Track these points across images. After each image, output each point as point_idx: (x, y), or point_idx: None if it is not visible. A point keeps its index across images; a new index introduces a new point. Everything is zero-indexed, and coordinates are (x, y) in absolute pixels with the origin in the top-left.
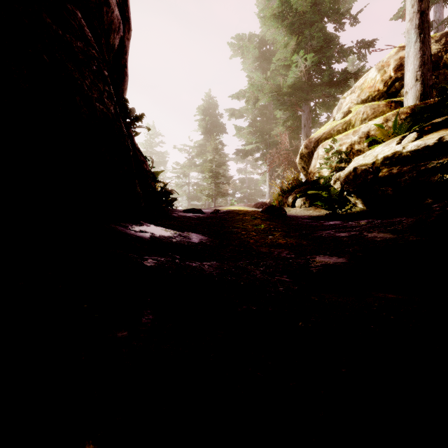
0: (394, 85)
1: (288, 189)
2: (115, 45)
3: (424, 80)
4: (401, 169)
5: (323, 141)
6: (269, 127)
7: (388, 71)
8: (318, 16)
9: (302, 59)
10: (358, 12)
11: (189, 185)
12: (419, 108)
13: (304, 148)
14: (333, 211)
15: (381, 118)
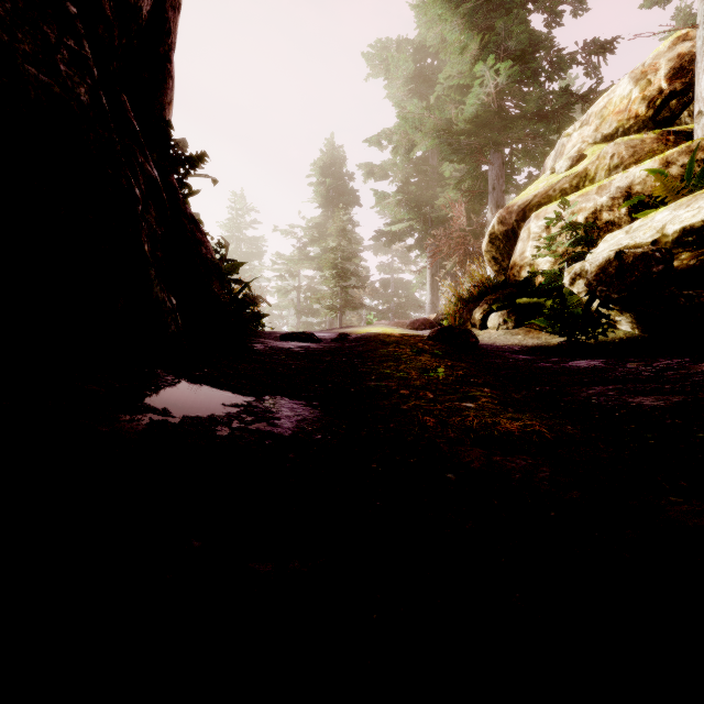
0: (668, 106)
1: (473, 295)
2: (141, 10)
3: None
4: None
5: (535, 210)
6: (432, 192)
7: (656, 80)
8: None
9: (492, 72)
10: None
11: (299, 291)
12: None
13: (497, 224)
14: (570, 338)
15: (656, 160)
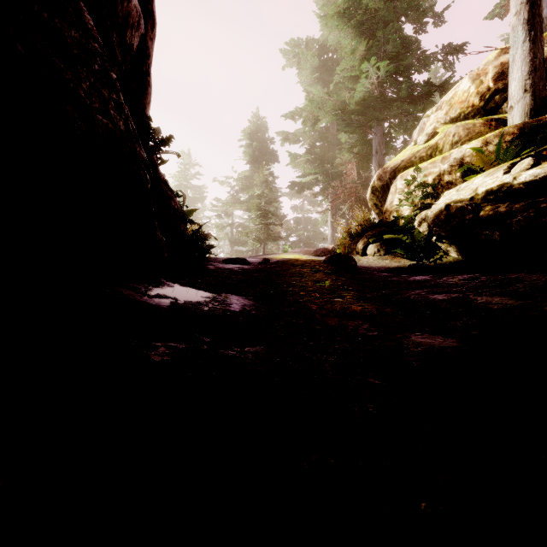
0: (493, 99)
1: (357, 232)
2: (133, 46)
3: (535, 91)
4: (512, 207)
5: (402, 171)
6: (332, 154)
7: (486, 80)
8: (393, 14)
9: (374, 68)
10: (444, 9)
11: (232, 227)
12: (534, 126)
13: (376, 180)
14: (418, 262)
15: (479, 141)
